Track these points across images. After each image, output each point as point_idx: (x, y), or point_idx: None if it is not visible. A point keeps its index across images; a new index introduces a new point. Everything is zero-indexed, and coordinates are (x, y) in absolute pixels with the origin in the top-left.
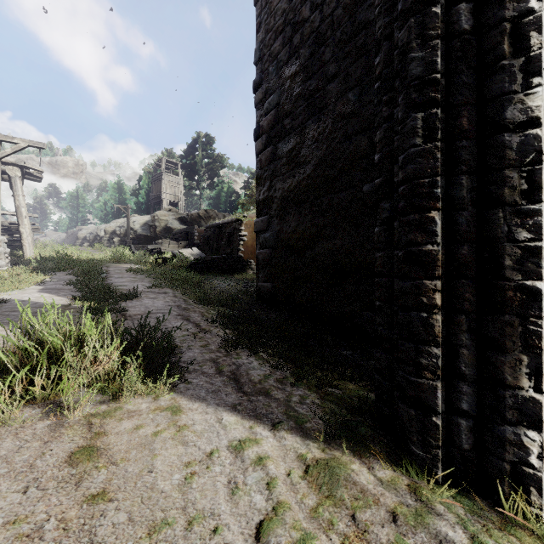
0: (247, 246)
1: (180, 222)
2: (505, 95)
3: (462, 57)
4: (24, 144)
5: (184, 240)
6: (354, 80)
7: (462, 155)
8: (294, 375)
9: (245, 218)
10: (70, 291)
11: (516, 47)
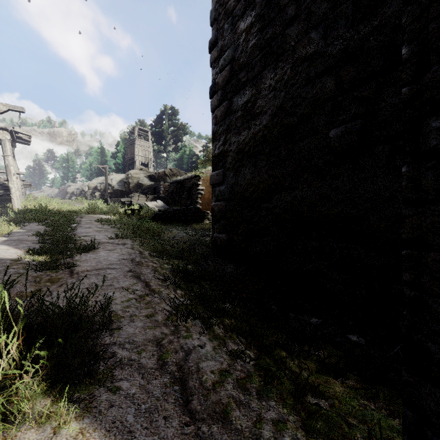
0: (204, 198)
1: (149, 179)
2: None
3: None
4: (4, 108)
5: (151, 194)
6: (318, 17)
7: None
8: (260, 369)
9: (202, 174)
10: (31, 243)
11: None
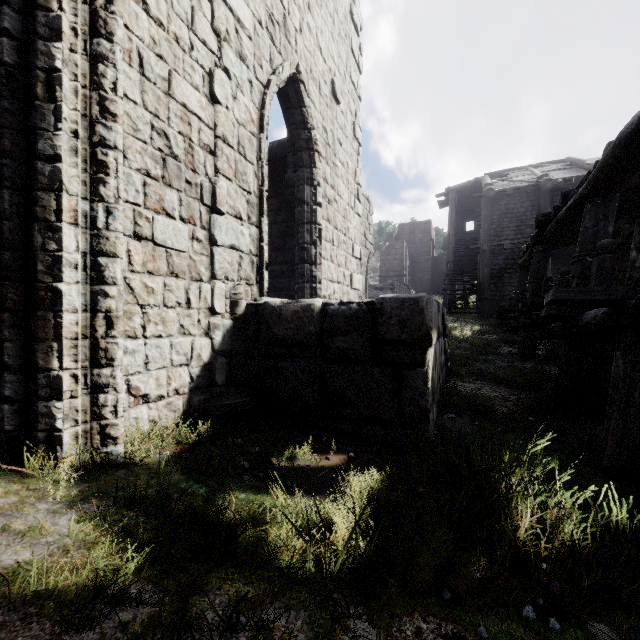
0: None
1: None
2: (38, 130)
3: (5, 85)
4: None
5: None
6: None
7: (5, 172)
8: None
9: None
10: None
11: (48, 93)
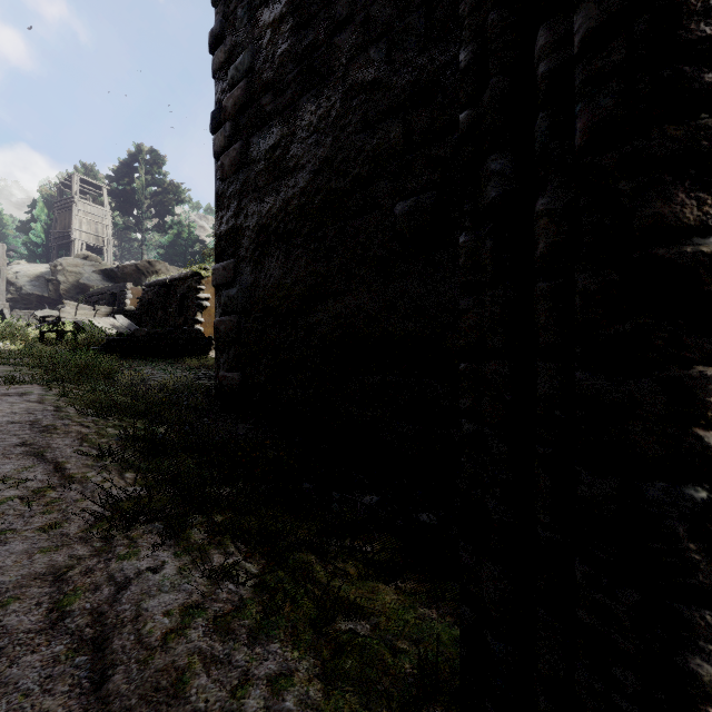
0: (211, 314)
1: (104, 277)
2: None
3: None
4: None
5: (108, 304)
6: (380, 26)
7: None
8: (261, 591)
9: (206, 272)
10: None
11: None
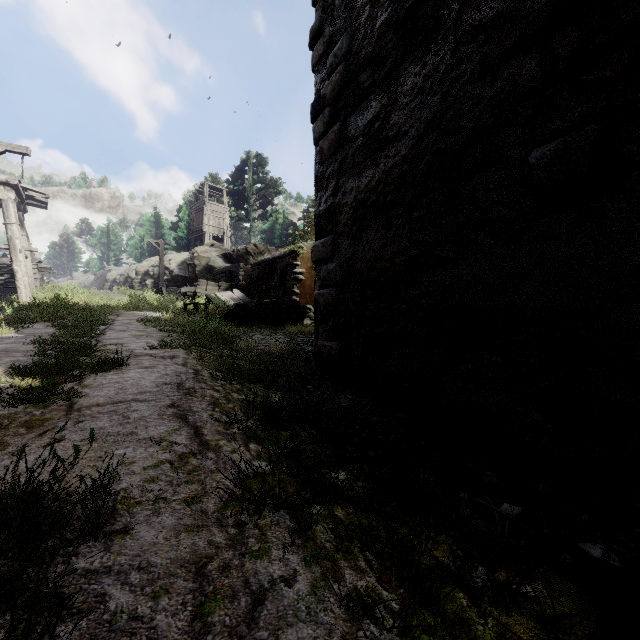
0: (304, 286)
1: (224, 259)
2: None
3: None
4: None
5: (227, 281)
6: None
7: None
8: None
9: (301, 250)
10: (23, 356)
11: None
